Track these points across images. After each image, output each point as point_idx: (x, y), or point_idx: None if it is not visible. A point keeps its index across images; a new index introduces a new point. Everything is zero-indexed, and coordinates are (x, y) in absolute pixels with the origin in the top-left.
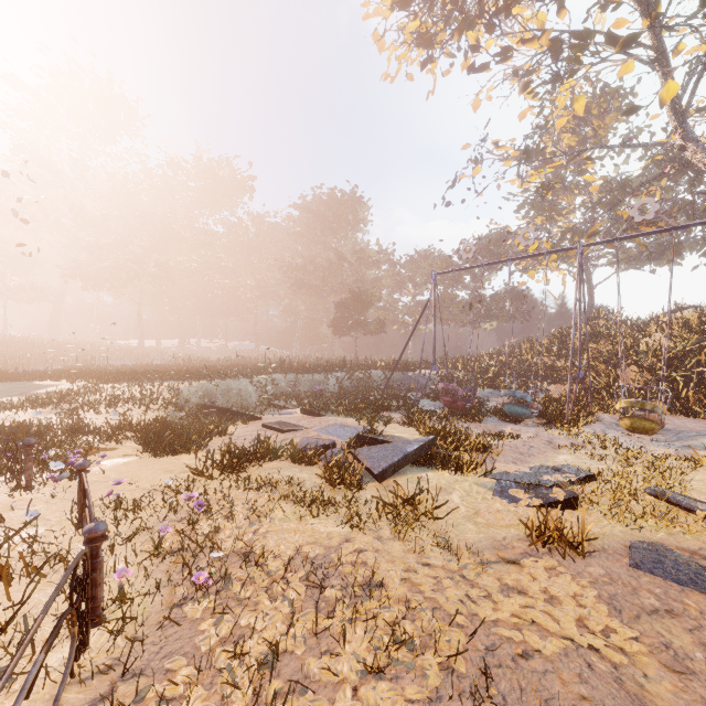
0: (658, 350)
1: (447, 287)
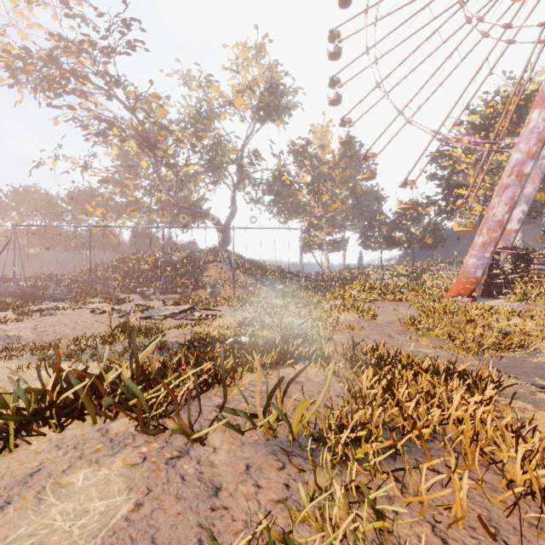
0: (137, 269)
1: (51, 221)
